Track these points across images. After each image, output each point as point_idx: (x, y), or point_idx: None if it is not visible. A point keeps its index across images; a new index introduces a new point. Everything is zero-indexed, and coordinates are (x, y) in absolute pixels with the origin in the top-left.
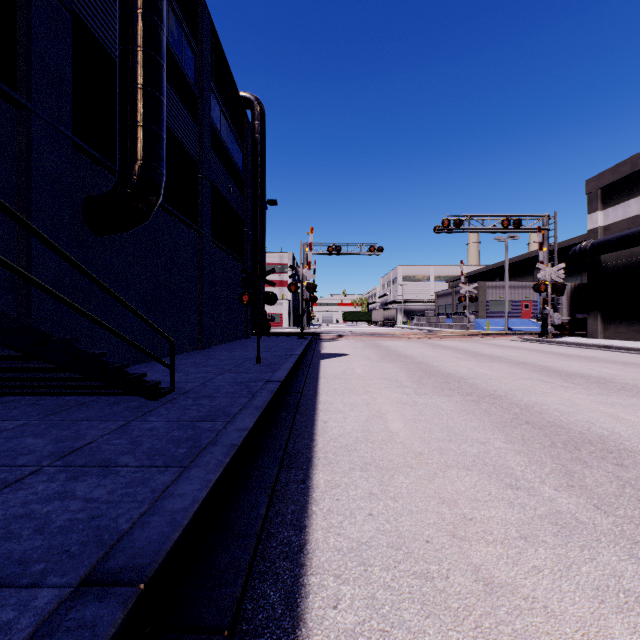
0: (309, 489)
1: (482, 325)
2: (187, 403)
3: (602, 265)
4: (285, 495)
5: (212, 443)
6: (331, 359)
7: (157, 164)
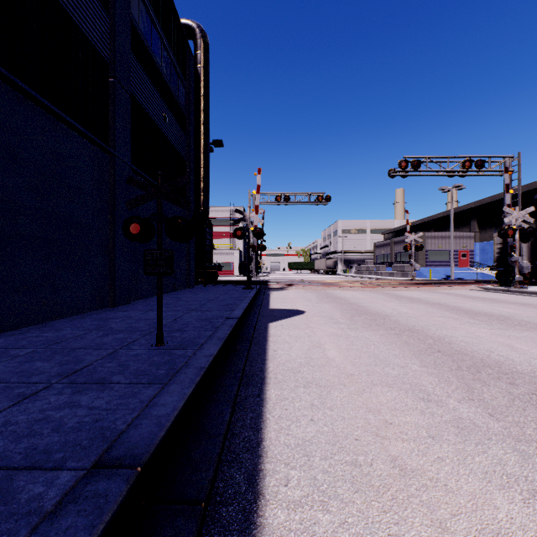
0: None
1: (424, 273)
2: None
3: None
4: None
5: None
6: (283, 321)
7: None
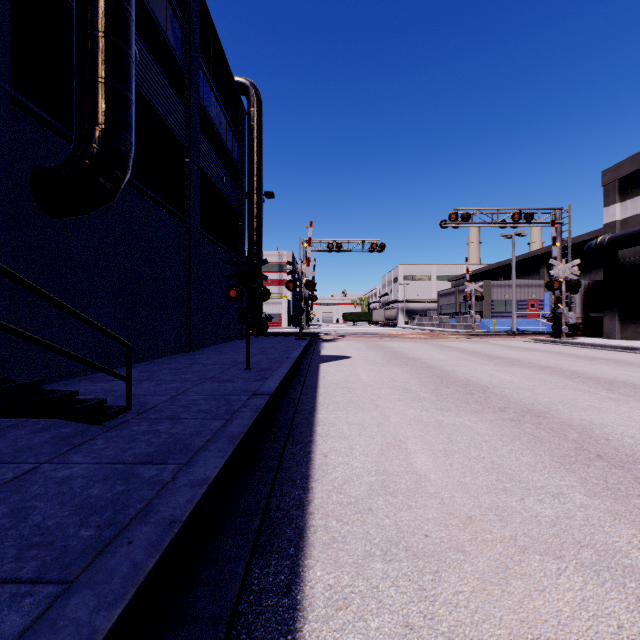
0: (297, 612)
1: (487, 325)
2: (139, 429)
3: (620, 261)
4: (253, 630)
5: (140, 516)
6: (332, 363)
7: (122, 130)
